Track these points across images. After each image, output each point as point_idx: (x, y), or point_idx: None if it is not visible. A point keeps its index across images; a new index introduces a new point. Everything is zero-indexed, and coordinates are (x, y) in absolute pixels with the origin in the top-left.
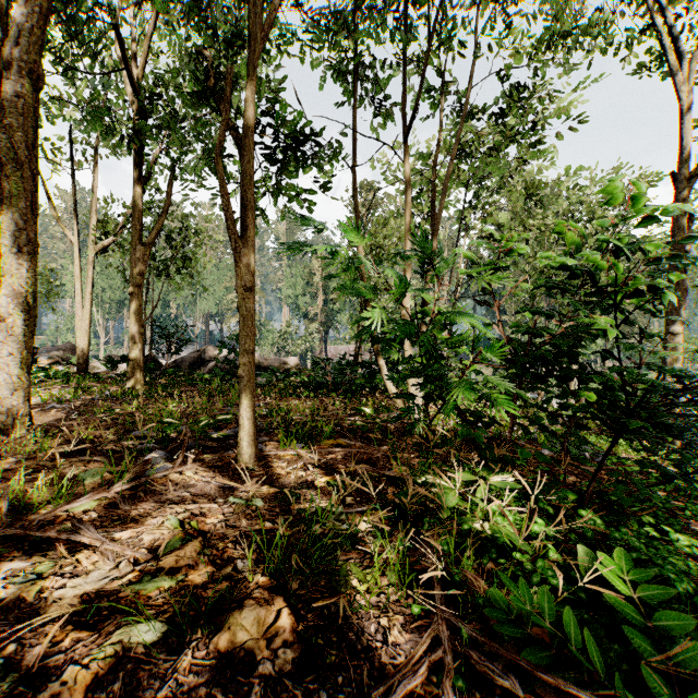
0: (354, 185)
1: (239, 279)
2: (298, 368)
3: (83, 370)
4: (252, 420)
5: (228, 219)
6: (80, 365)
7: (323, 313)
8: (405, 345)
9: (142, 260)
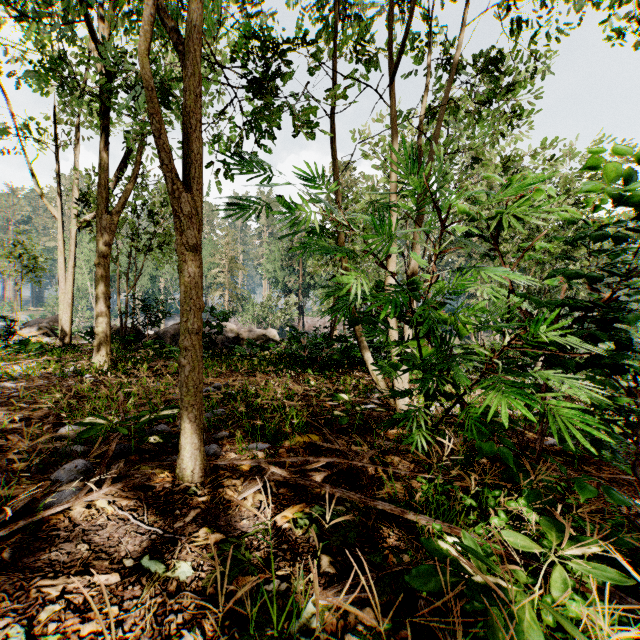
0: (331, 139)
1: (178, 235)
2: (275, 339)
3: (66, 341)
4: (196, 422)
5: (160, 151)
6: (63, 337)
7: (300, 287)
8: (389, 319)
9: (108, 229)
